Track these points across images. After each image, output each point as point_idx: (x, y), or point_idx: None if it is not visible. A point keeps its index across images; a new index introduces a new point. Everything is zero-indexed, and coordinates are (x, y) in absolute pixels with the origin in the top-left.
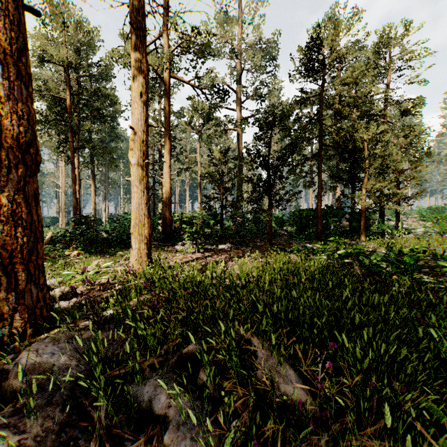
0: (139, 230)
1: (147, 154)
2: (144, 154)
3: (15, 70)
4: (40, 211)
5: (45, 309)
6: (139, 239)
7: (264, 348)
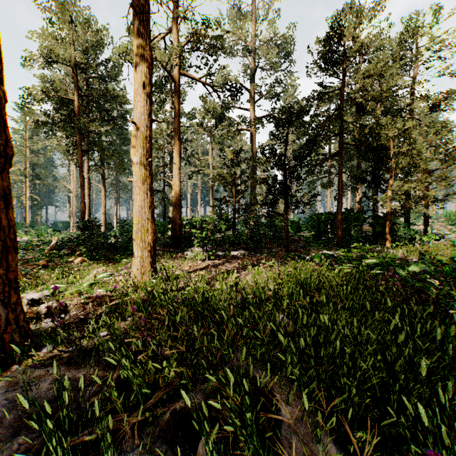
0: (142, 236)
1: (151, 151)
2: (147, 152)
3: None
4: (12, 214)
5: (18, 333)
6: (142, 246)
7: (290, 405)
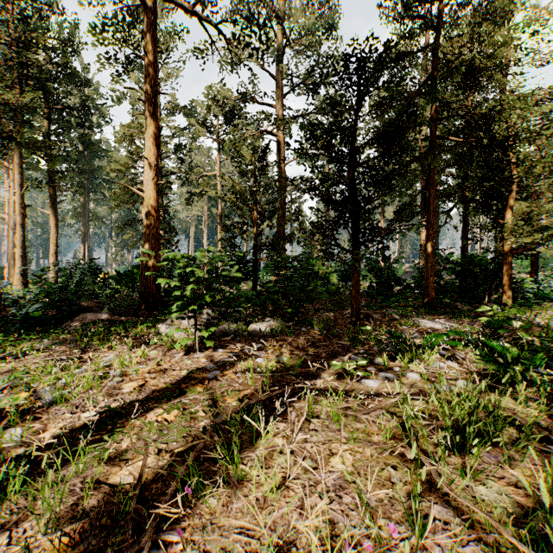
0: None
1: None
2: None
3: None
4: None
5: None
6: None
7: None
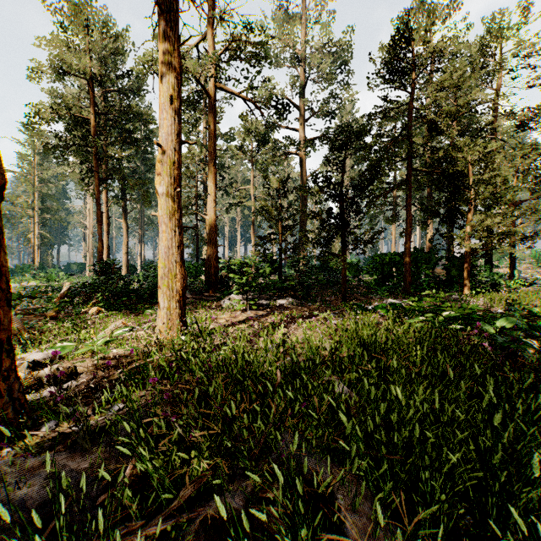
0: (168, 282)
1: (180, 179)
2: (175, 180)
3: None
4: (5, 259)
5: (11, 407)
6: (168, 295)
7: (357, 513)
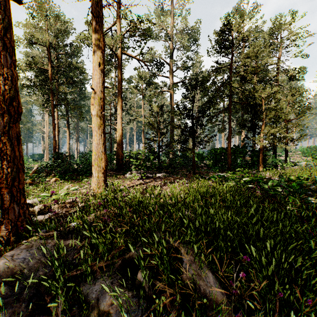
0: (98, 163)
1: (104, 107)
2: (101, 108)
3: (2, 43)
4: (21, 149)
5: (25, 221)
6: (98, 170)
7: (188, 255)
